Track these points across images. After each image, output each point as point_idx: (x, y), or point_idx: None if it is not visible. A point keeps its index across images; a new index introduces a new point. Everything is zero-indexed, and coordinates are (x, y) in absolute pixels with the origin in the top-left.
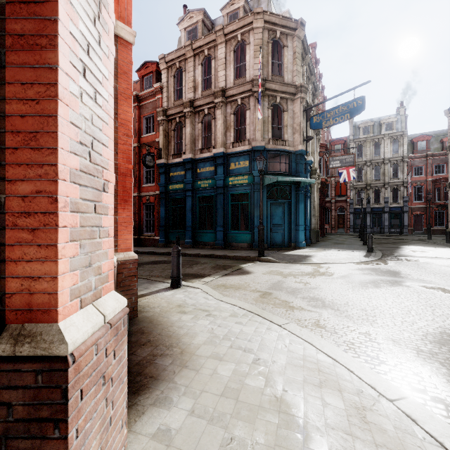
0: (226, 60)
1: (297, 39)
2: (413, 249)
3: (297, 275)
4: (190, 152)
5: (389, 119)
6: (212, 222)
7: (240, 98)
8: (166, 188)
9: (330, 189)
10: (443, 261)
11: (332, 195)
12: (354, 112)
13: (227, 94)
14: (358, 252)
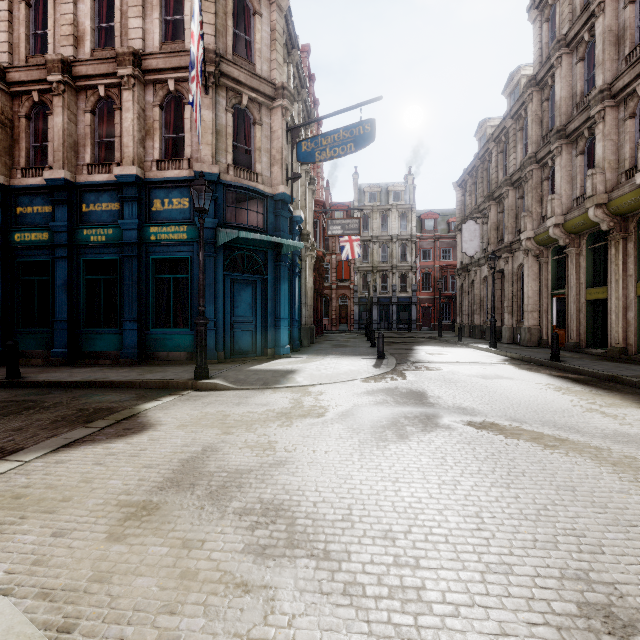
0: (146, 1)
1: (278, 10)
2: (429, 351)
3: (255, 422)
4: (65, 167)
5: (398, 187)
6: (117, 312)
7: (173, 78)
8: (7, 239)
9: (330, 270)
10: (469, 369)
11: (333, 279)
12: (360, 142)
13: (146, 65)
14: (366, 359)
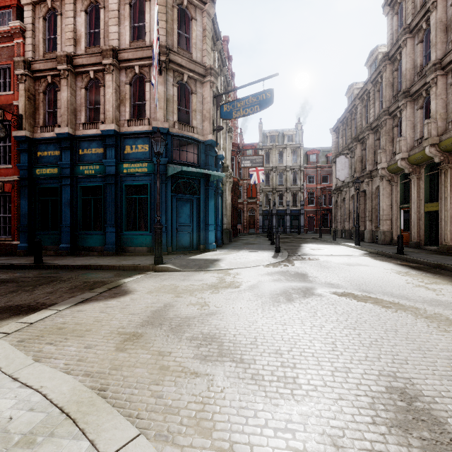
0: (120, 14)
1: (207, 16)
2: (312, 248)
3: (195, 290)
4: (68, 125)
5: (290, 132)
6: (101, 221)
7: (138, 65)
8: (31, 173)
9: (242, 191)
10: (338, 259)
11: (245, 197)
12: (263, 105)
13: (120, 57)
14: (267, 252)
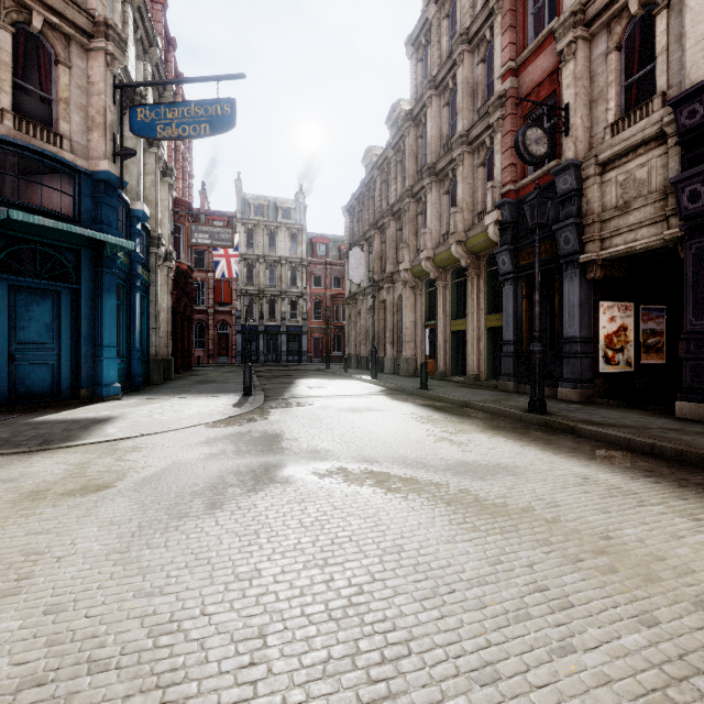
0: None
1: None
2: (310, 385)
3: None
4: None
5: (287, 204)
6: None
7: None
8: None
9: (206, 291)
10: (343, 402)
11: (210, 302)
12: (217, 125)
13: None
14: (228, 396)
